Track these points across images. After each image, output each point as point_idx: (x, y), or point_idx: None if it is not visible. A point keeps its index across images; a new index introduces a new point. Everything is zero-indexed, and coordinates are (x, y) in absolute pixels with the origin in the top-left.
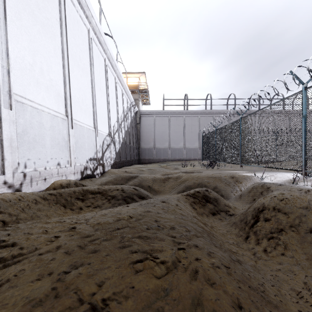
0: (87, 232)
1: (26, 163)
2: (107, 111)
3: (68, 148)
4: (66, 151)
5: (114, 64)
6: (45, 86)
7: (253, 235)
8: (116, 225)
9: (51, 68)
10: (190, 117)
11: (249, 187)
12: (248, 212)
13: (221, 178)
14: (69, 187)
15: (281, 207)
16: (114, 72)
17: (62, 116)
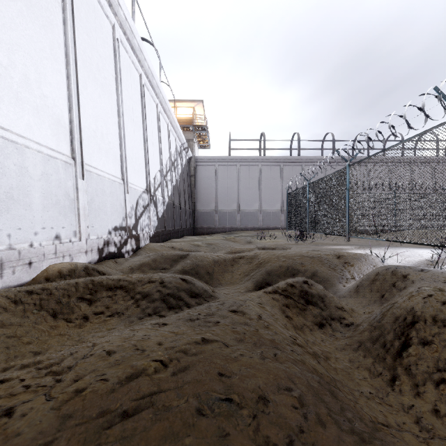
0: (31, 437)
1: None
2: (143, 155)
3: (75, 211)
4: (71, 215)
5: (155, 84)
6: (33, 105)
7: (404, 374)
8: (122, 400)
9: (45, 77)
10: (269, 167)
11: (371, 275)
12: (386, 325)
13: (321, 259)
14: (74, 276)
15: None
16: (156, 96)
17: (64, 158)
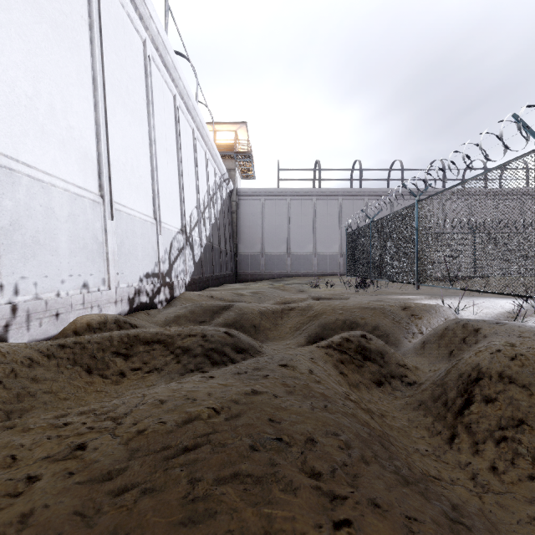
0: (108, 463)
1: (18, 284)
2: (178, 189)
3: (103, 255)
4: (99, 261)
5: (191, 106)
6: (59, 138)
7: (464, 432)
8: (182, 438)
9: (71, 106)
10: (325, 201)
11: (440, 329)
12: (449, 382)
13: (384, 310)
14: (104, 329)
15: (514, 374)
16: (192, 120)
17: (92, 196)
